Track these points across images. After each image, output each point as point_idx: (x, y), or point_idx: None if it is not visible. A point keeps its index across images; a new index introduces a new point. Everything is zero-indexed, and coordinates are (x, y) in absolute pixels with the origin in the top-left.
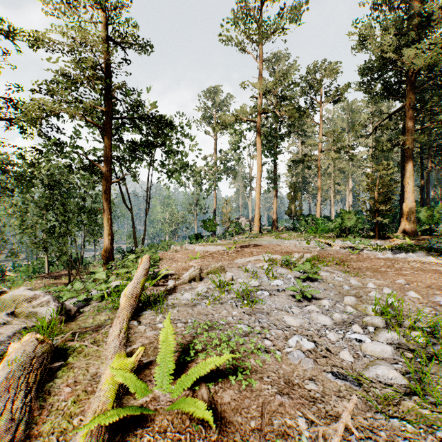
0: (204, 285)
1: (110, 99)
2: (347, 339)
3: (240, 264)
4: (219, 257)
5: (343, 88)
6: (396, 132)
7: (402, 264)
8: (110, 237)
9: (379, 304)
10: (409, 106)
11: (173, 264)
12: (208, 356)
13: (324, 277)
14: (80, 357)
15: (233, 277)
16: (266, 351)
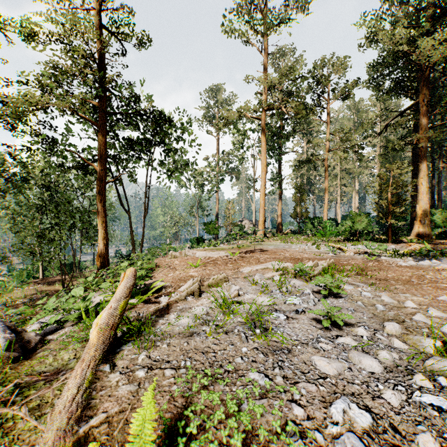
0: (205, 303)
1: (104, 93)
2: (416, 404)
3: (246, 273)
4: (222, 265)
5: (352, 84)
6: (408, 130)
7: (432, 274)
8: (104, 241)
9: (446, 341)
10: (423, 102)
11: (170, 273)
12: (208, 444)
13: (348, 291)
14: (3, 444)
15: (239, 291)
16: (299, 431)
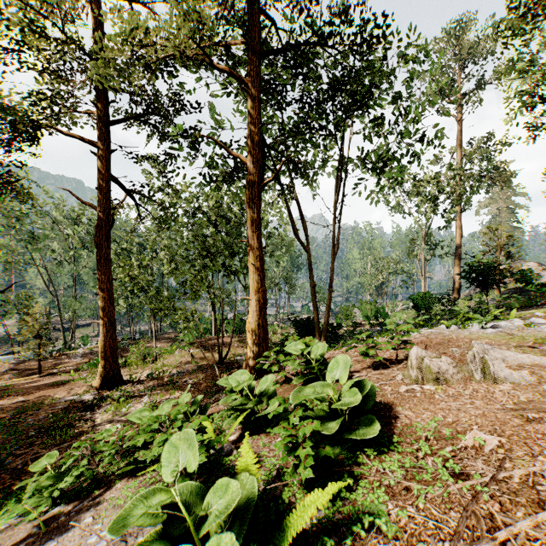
0: None
1: (257, 16)
2: None
3: None
4: None
5: None
6: None
7: None
8: (258, 295)
9: None
10: None
11: None
12: None
13: None
14: None
15: None
16: None
